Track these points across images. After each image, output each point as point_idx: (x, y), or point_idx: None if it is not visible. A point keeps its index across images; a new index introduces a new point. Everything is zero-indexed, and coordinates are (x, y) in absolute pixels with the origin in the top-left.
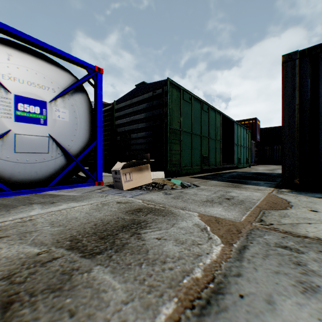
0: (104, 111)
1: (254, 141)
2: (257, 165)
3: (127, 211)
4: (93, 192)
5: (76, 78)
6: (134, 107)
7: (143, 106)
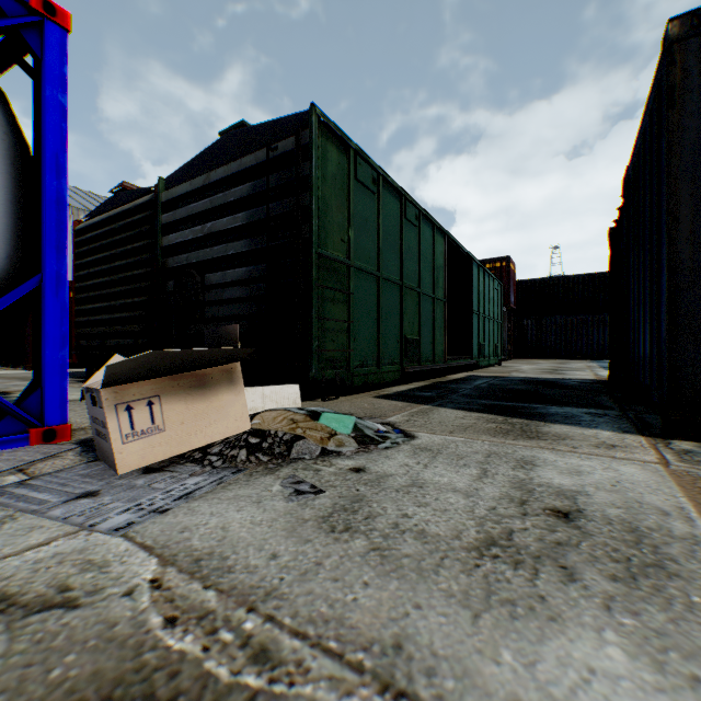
0: (134, 211)
1: (505, 308)
2: (510, 359)
3: None
4: None
5: None
6: (214, 196)
7: (241, 191)
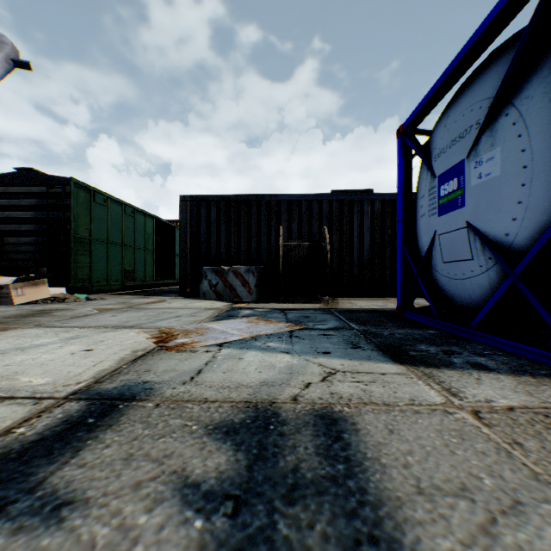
0: None
1: None
2: None
3: (33, 311)
4: None
5: None
6: (13, 200)
7: (32, 202)
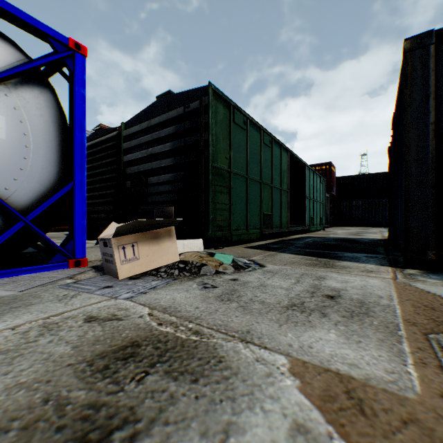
0: (107, 141)
1: (328, 194)
2: (331, 227)
3: (96, 355)
4: (53, 285)
5: (29, 57)
6: (153, 133)
7: (169, 130)
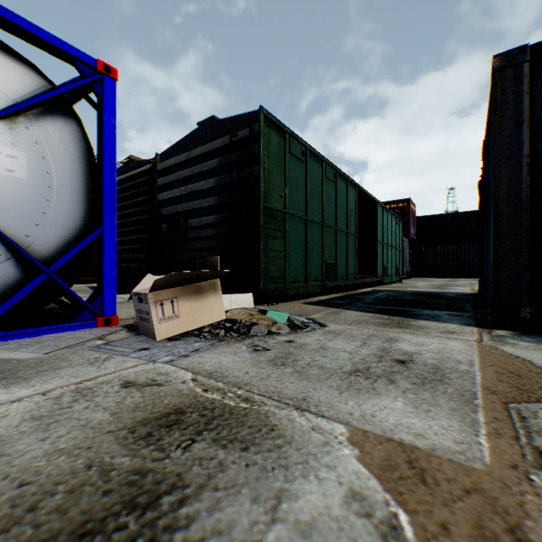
0: (138, 176)
1: (406, 238)
2: (410, 278)
3: (137, 422)
4: (82, 347)
5: (52, 83)
6: (194, 167)
7: (212, 164)
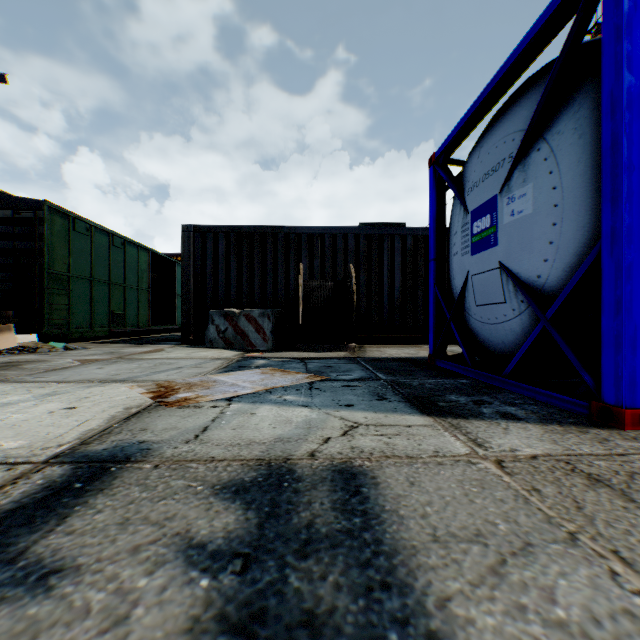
0: None
1: None
2: None
3: None
4: None
5: None
6: None
7: None
